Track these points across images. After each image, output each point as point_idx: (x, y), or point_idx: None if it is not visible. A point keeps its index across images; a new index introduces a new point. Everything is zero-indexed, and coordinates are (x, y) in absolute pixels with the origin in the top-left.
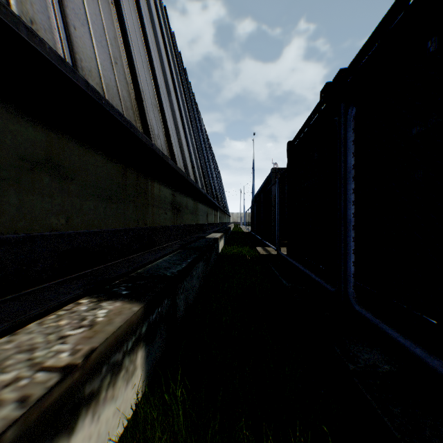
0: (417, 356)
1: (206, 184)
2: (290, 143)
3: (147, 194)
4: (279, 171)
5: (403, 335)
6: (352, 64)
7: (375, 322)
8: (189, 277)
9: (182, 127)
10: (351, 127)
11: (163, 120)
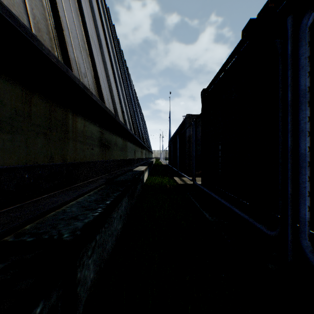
0: None
1: (134, 127)
2: (204, 90)
3: (67, 127)
4: (192, 117)
5: None
6: None
7: None
8: (106, 225)
9: (113, 78)
10: (305, 39)
11: (92, 64)
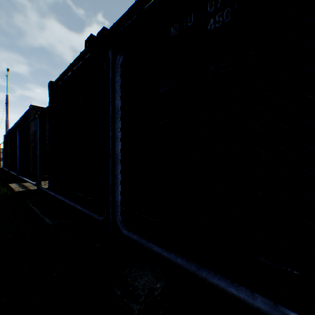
0: (179, 265)
1: None
2: (52, 83)
3: None
4: (40, 109)
5: (166, 249)
6: (114, 26)
7: (143, 242)
8: None
9: None
10: (119, 72)
11: None
